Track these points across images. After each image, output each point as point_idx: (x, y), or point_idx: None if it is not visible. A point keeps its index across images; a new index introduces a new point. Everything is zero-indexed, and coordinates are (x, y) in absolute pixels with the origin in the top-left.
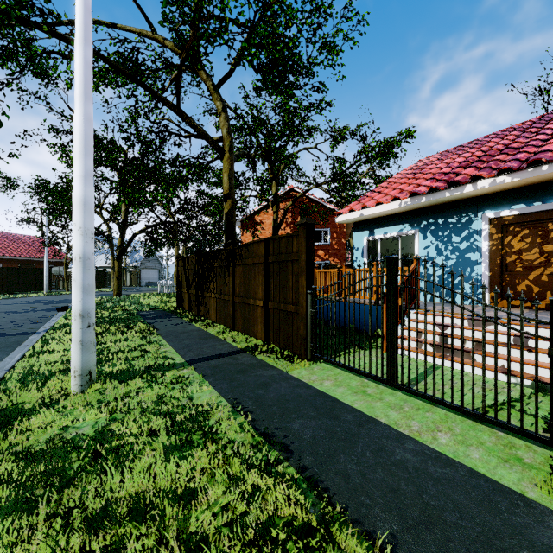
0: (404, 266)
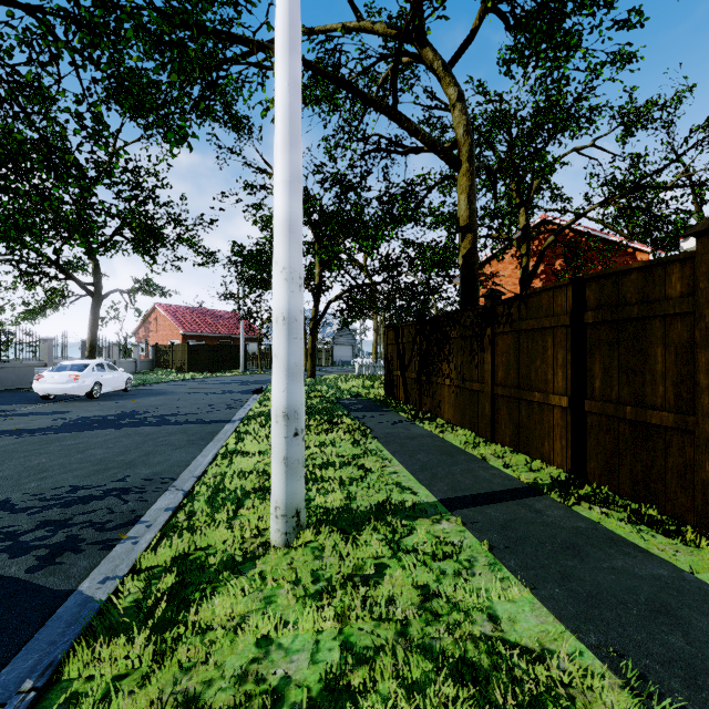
0: None
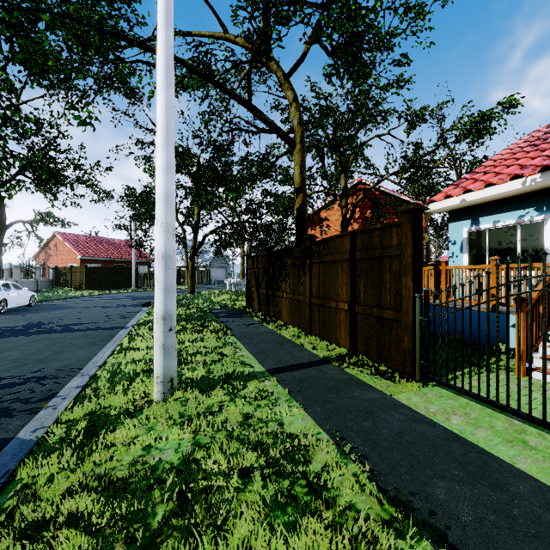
0: (527, 262)
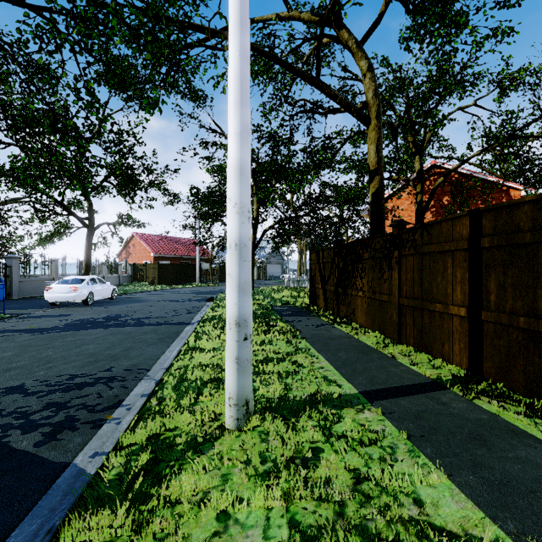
0: None
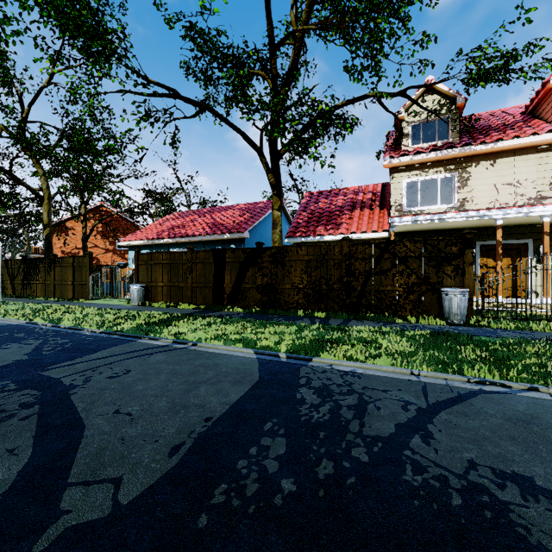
0: None
